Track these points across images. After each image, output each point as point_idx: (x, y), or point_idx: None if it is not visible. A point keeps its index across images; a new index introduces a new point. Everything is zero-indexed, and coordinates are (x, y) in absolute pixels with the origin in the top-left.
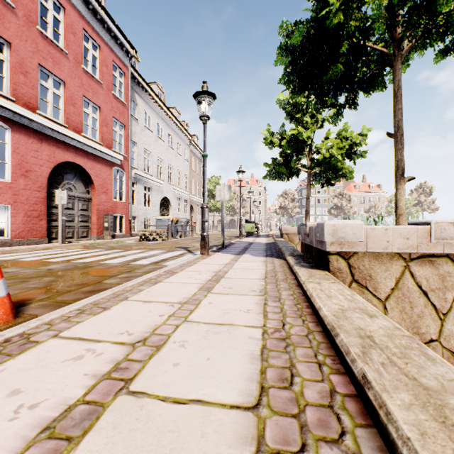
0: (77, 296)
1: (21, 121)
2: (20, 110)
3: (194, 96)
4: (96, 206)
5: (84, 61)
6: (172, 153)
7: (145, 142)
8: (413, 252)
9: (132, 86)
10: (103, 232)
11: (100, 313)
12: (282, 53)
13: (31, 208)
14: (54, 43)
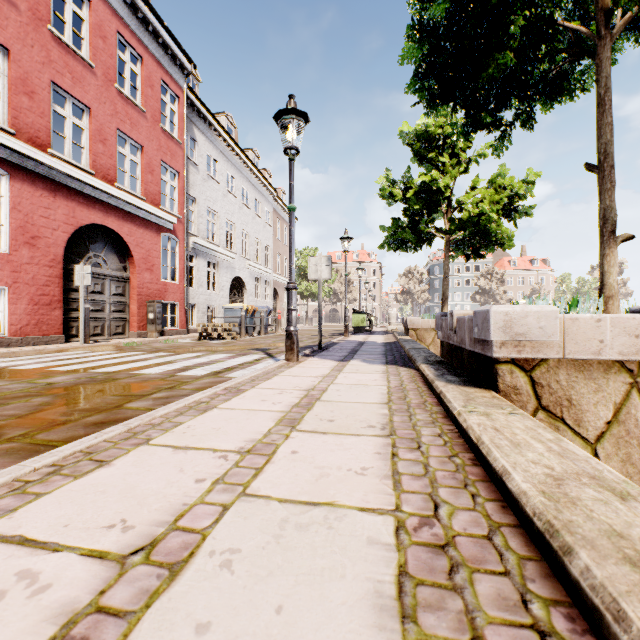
0: (73, 432)
1: (24, 164)
2: (22, 147)
3: (276, 117)
4: (137, 288)
5: (120, 81)
6: (247, 214)
7: (209, 197)
8: None
9: (189, 117)
10: (146, 326)
11: (88, 473)
12: (415, 37)
13: (40, 291)
14: (74, 51)
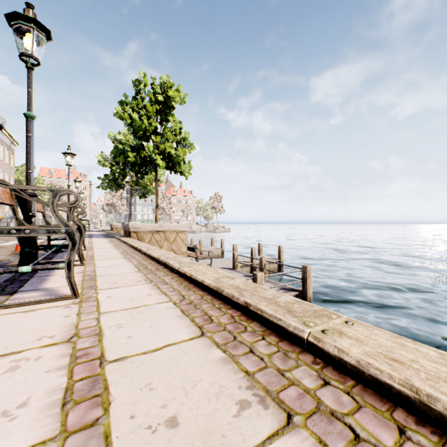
0: None
1: None
2: None
3: (63, 153)
4: None
5: None
6: None
7: None
8: (154, 231)
9: None
10: None
11: None
12: (115, 158)
13: None
14: None
